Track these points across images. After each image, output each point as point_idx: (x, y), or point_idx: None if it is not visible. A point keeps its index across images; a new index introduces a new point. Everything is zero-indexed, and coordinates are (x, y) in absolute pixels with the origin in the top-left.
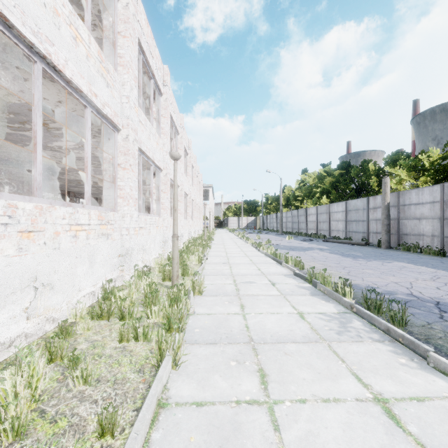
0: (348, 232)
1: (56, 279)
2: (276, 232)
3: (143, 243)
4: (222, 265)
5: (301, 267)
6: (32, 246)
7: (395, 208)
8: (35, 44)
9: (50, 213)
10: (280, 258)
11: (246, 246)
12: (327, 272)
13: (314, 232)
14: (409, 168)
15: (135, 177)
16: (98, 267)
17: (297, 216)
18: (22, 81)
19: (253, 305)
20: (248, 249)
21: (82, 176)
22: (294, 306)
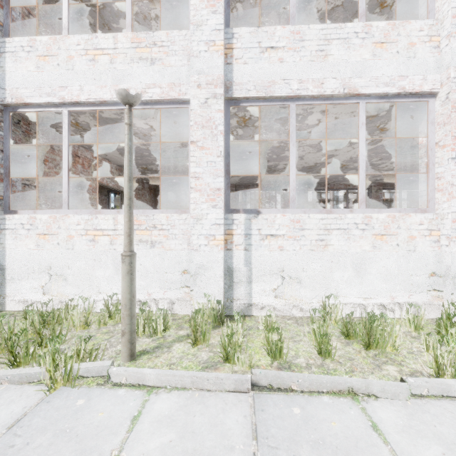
0: None
1: (70, 273)
2: None
3: (286, 265)
4: None
5: None
6: (48, 244)
7: None
8: (50, 101)
9: (64, 221)
10: None
11: None
12: None
13: None
14: None
15: (213, 155)
16: None
17: None
18: (143, 117)
19: None
20: None
21: (398, 160)
22: None
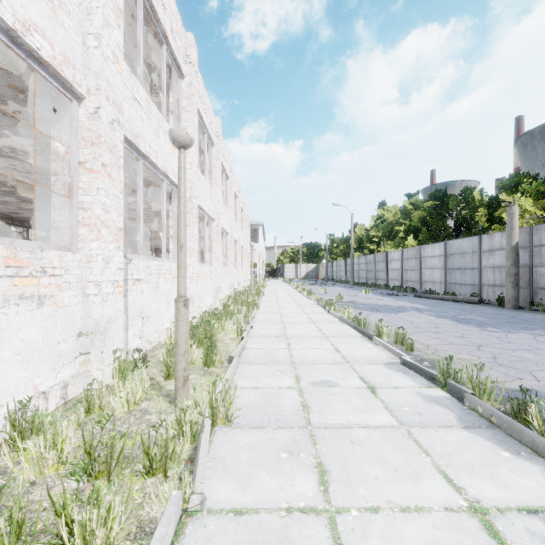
0: (449, 284)
1: None
2: (345, 283)
3: (143, 307)
4: (276, 340)
5: (408, 346)
6: None
7: (526, 251)
8: None
9: None
10: (365, 327)
11: (308, 304)
12: (457, 358)
13: (398, 283)
14: (536, 195)
15: (117, 189)
16: (5, 368)
17: (373, 263)
18: None
19: (346, 468)
20: (312, 309)
21: None
22: (448, 476)
